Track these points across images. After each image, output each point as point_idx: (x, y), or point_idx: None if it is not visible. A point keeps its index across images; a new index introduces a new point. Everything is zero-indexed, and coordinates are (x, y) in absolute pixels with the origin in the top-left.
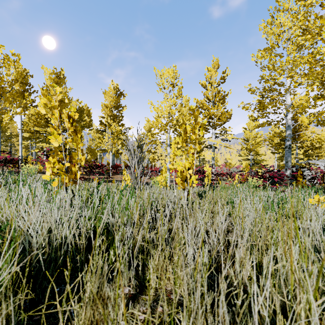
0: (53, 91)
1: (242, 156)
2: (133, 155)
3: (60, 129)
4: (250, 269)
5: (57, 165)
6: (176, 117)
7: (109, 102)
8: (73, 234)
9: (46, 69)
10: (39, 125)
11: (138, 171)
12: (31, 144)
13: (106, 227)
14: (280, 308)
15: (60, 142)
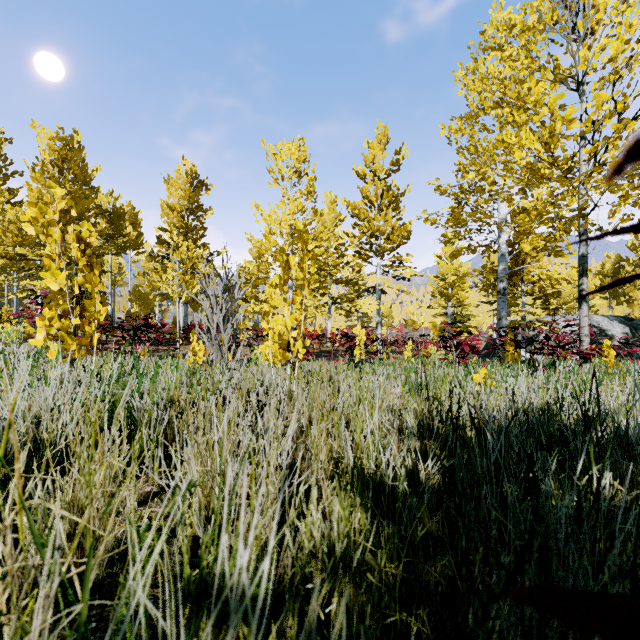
0: (49, 195)
1: (435, 308)
2: (215, 306)
3: (63, 260)
4: (324, 459)
5: (56, 323)
6: None
7: (178, 200)
8: (76, 424)
9: (41, 130)
10: (27, 244)
11: (225, 336)
12: (8, 282)
13: (131, 415)
14: (289, 466)
15: (62, 283)
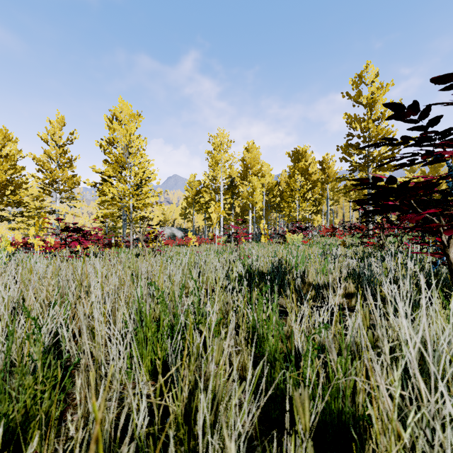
0: None
1: (98, 223)
2: None
3: None
4: None
5: None
6: (11, 187)
7: None
8: None
9: None
10: None
11: None
12: None
13: None
14: None
15: None
